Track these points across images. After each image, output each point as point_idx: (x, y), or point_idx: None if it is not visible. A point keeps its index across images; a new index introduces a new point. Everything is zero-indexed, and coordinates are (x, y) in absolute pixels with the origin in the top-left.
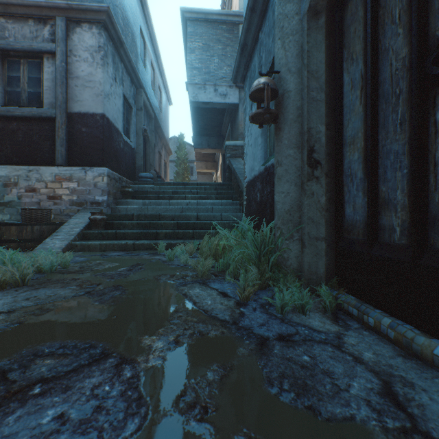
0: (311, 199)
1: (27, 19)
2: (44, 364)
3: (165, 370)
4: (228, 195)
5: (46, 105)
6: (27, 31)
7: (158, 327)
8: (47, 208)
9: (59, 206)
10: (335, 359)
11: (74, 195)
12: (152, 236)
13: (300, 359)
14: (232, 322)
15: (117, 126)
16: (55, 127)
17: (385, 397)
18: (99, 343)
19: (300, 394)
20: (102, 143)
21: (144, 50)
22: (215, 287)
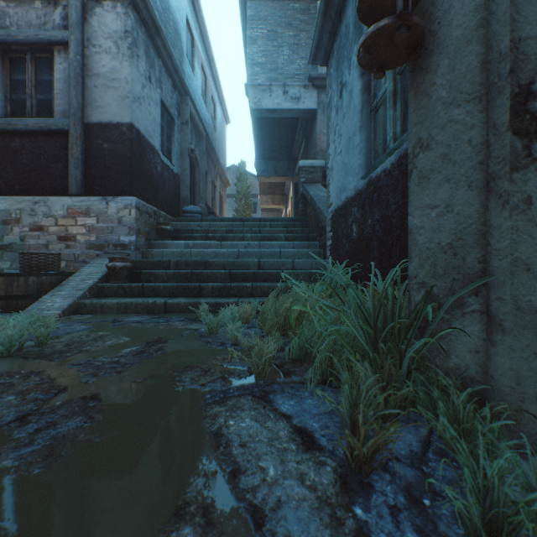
0: (521, 214)
1: (33, 0)
2: None
3: None
4: (302, 234)
5: (58, 115)
6: (33, 17)
7: None
8: (54, 253)
9: (72, 250)
10: None
11: (92, 234)
12: (193, 291)
13: None
14: None
15: (152, 142)
16: (68, 144)
17: None
18: None
19: None
20: (129, 164)
21: (192, 48)
22: (284, 411)
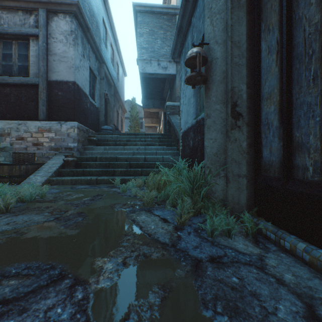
0: (234, 144)
1: (17, 10)
2: (8, 285)
3: (112, 291)
4: (168, 143)
5: (32, 75)
6: (17, 20)
7: (110, 249)
8: (32, 152)
9: (41, 151)
10: (261, 281)
11: (52, 142)
12: (111, 173)
13: (230, 280)
14: (171, 244)
15: (85, 91)
16: (38, 92)
17: (311, 321)
18: (58, 265)
19: (232, 318)
20: (73, 103)
21: (105, 35)
22: (157, 214)
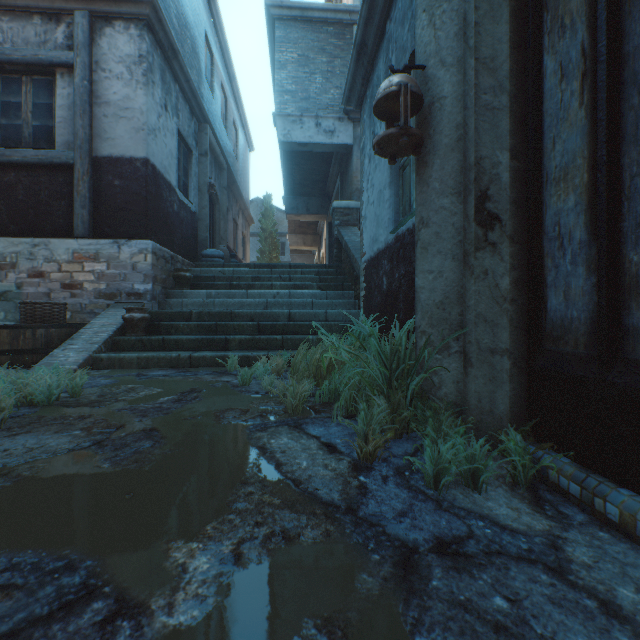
0: (482, 282)
1: (31, 15)
2: None
3: (204, 637)
4: (336, 283)
5: (60, 146)
6: (31, 34)
7: (206, 519)
8: (60, 302)
9: (79, 299)
10: (563, 608)
11: (102, 282)
12: (219, 345)
13: (489, 605)
14: (346, 506)
15: (169, 178)
16: (74, 179)
17: None
18: (84, 559)
19: None
20: (145, 203)
21: (211, 67)
22: (314, 434)
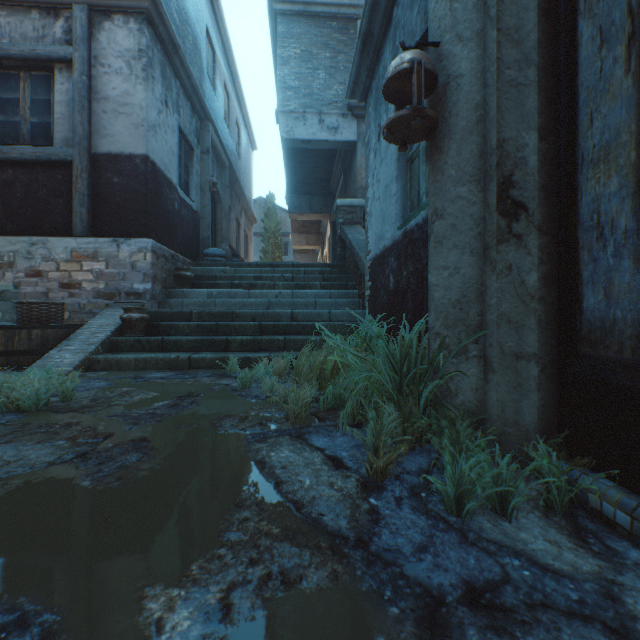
0: (505, 278)
1: (29, 9)
2: None
3: None
4: (340, 282)
5: (59, 143)
6: (29, 28)
7: (192, 555)
8: (57, 302)
9: (77, 299)
10: None
11: (100, 281)
12: (220, 346)
13: None
14: (355, 538)
15: (169, 176)
16: (72, 177)
17: None
18: (40, 611)
19: None
20: (144, 201)
21: (213, 64)
22: (318, 445)
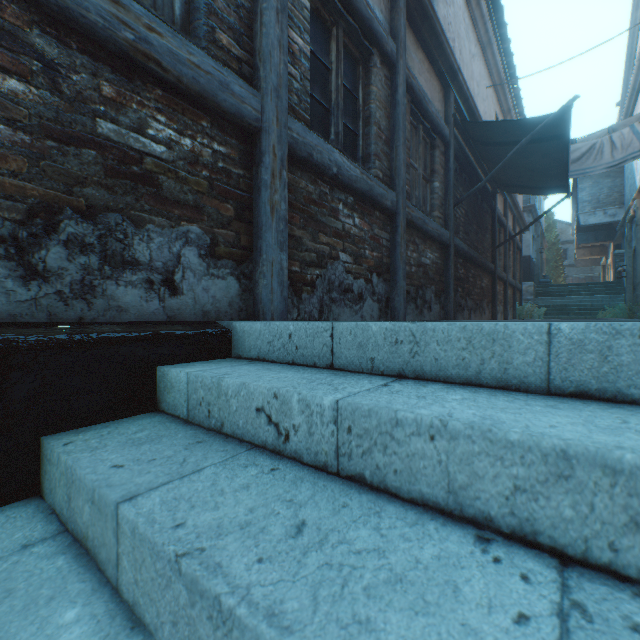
0: (633, 297)
1: None
2: None
3: None
4: (615, 291)
5: None
6: None
7: None
8: None
9: None
10: None
11: None
12: (565, 314)
13: None
14: None
15: (531, 257)
16: None
17: None
18: None
19: None
20: (529, 270)
21: None
22: None
